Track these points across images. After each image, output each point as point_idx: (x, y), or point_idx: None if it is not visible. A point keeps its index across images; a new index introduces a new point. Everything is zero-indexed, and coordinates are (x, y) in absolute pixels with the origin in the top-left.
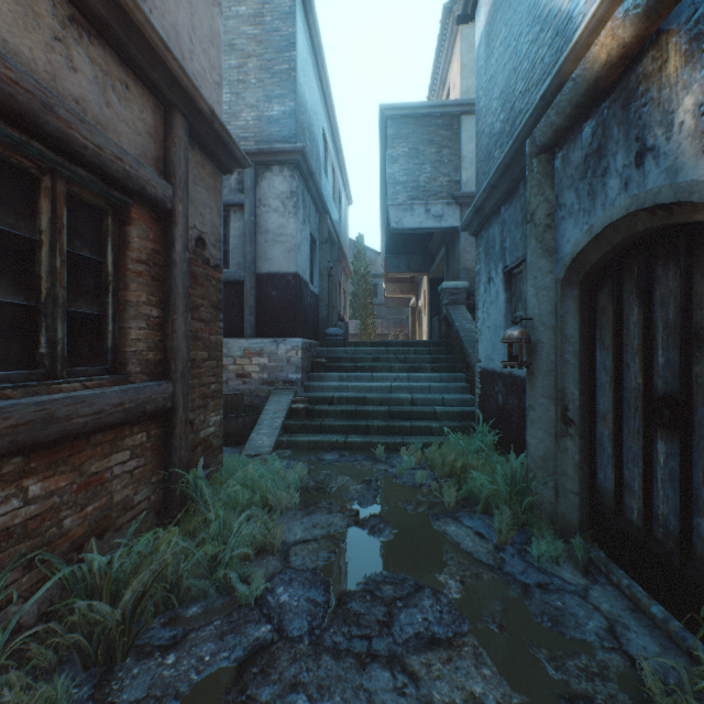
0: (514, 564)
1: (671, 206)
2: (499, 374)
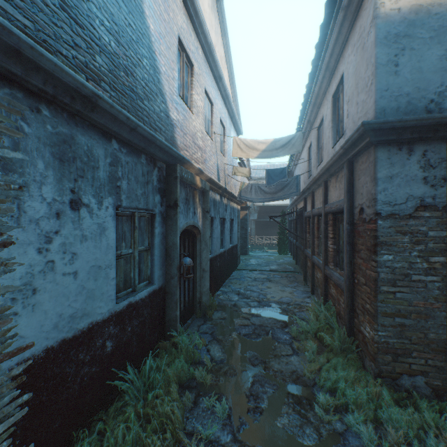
0: (207, 339)
1: (195, 227)
2: (110, 318)
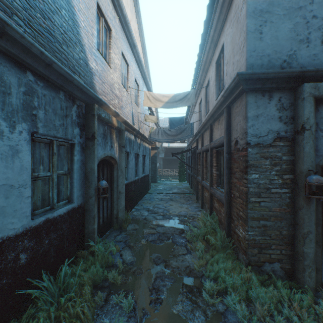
0: (121, 246)
1: (112, 158)
2: (24, 232)
